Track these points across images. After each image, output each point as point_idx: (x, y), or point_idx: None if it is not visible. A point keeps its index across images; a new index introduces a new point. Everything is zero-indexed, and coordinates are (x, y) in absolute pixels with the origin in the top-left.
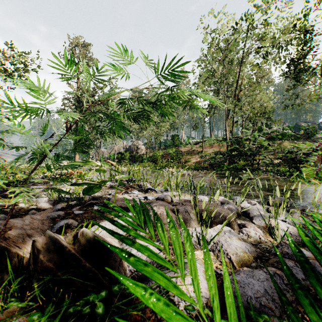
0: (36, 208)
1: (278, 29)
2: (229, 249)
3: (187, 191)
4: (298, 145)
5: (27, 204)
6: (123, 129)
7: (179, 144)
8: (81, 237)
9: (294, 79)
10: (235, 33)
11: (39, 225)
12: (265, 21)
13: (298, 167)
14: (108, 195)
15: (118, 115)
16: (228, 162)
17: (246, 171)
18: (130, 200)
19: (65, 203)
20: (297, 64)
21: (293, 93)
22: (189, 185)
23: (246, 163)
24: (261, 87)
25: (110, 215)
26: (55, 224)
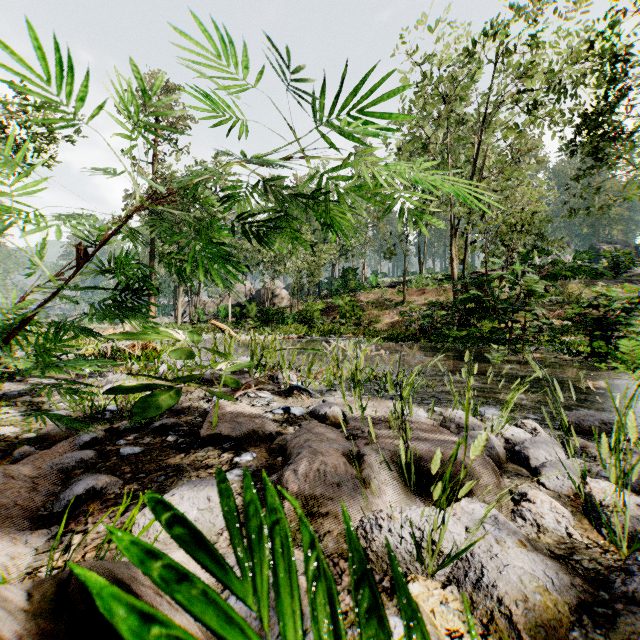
0: (36, 438)
1: (559, 54)
2: (504, 584)
3: (378, 394)
4: (608, 291)
5: (21, 427)
6: (217, 262)
7: (357, 287)
8: (77, 590)
9: (593, 154)
10: (471, 62)
11: (22, 494)
12: (532, 38)
13: (609, 338)
14: (205, 404)
15: (220, 226)
16: (457, 324)
17: (496, 343)
18: (250, 419)
19: (106, 423)
20: (597, 124)
21: (589, 184)
22: (382, 381)
23: (494, 325)
24: (522, 173)
25: (202, 458)
26: (65, 487)
